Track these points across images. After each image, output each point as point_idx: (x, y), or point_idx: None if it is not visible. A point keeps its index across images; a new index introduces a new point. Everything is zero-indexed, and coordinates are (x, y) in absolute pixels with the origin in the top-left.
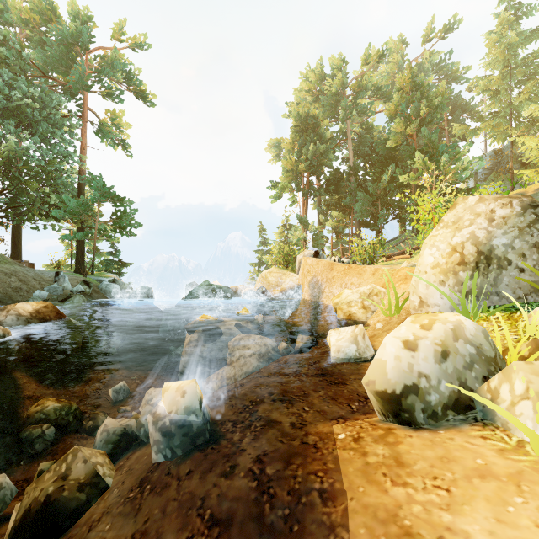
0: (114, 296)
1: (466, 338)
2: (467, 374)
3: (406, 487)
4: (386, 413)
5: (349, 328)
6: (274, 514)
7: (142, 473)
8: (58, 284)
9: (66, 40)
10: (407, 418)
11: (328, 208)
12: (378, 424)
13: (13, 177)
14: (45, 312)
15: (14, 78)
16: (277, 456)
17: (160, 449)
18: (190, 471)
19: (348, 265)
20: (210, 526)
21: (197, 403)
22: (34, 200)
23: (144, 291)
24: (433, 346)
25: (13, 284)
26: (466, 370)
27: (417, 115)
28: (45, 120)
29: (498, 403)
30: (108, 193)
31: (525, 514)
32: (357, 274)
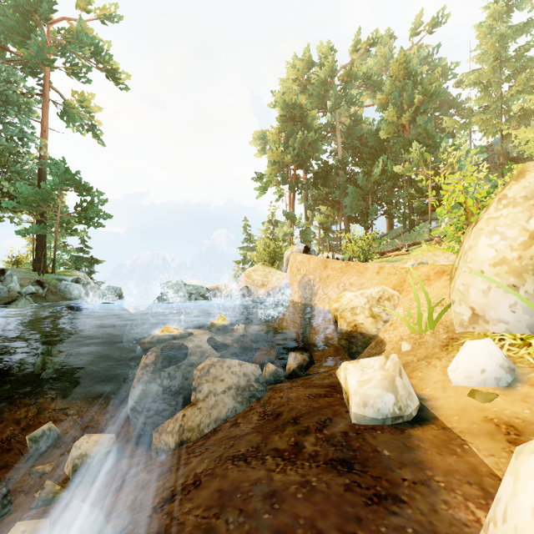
0: (75, 297)
1: None
2: None
3: None
4: None
5: (375, 361)
6: None
7: None
8: (2, 284)
9: (21, 5)
10: None
11: (316, 203)
12: None
13: None
14: None
15: None
16: None
17: None
18: None
19: (345, 262)
20: None
21: None
22: None
23: (111, 292)
24: None
25: None
26: None
27: (409, 105)
28: None
29: None
30: (72, 181)
31: None
32: (357, 272)
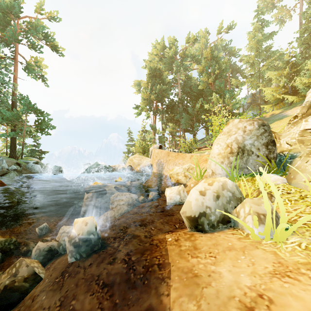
0: (37, 172)
1: (227, 189)
2: (228, 206)
3: (197, 258)
4: (191, 227)
5: (176, 187)
6: (136, 278)
7: (62, 269)
8: None
9: (3, 9)
10: (200, 228)
11: (167, 121)
12: (187, 232)
13: None
14: None
15: None
16: (137, 252)
17: (73, 255)
18: (91, 263)
19: (177, 153)
20: (102, 288)
21: (94, 228)
22: None
23: (57, 169)
24: (212, 193)
25: None
26: (227, 204)
27: (214, 73)
28: None
29: (239, 218)
30: (32, 108)
31: (244, 262)
32: (182, 158)
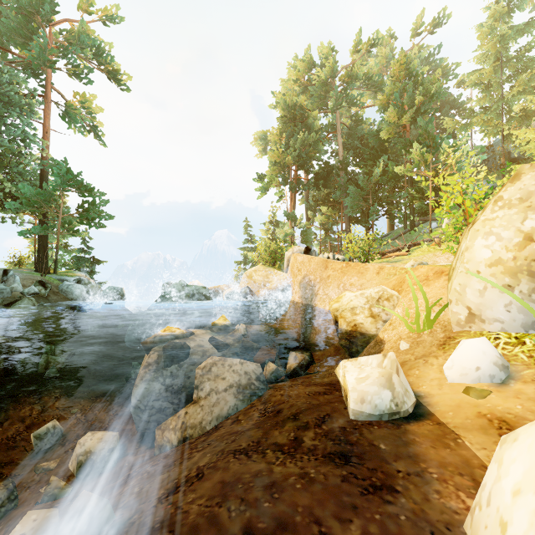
0: (77, 297)
1: None
2: None
3: None
4: None
5: (373, 359)
6: None
7: None
8: (5, 284)
9: (24, 7)
10: None
11: (317, 203)
12: None
13: None
14: None
15: None
16: None
17: None
18: None
19: (346, 263)
20: None
21: None
22: None
23: (113, 292)
24: None
25: None
26: None
27: (410, 106)
28: None
29: None
30: (74, 182)
31: None
32: (357, 273)
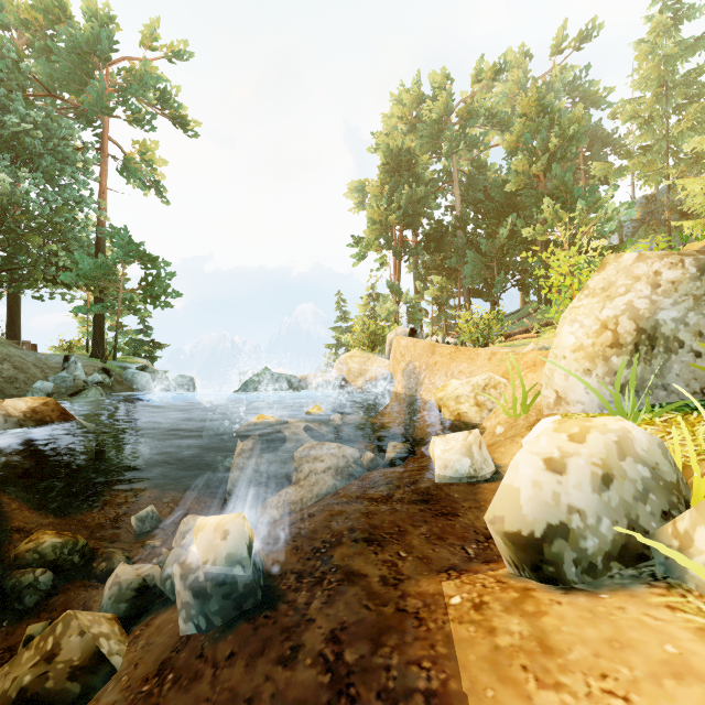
0: (143, 388)
1: (636, 454)
2: (640, 508)
3: (560, 691)
4: (521, 565)
5: (459, 435)
6: None
7: (164, 652)
8: (67, 372)
9: (80, 48)
10: (551, 574)
11: (428, 272)
12: (508, 580)
13: (8, 229)
14: (45, 412)
15: (9, 97)
16: (361, 632)
17: (191, 615)
18: (232, 653)
19: (455, 347)
20: None
21: (244, 549)
22: (37, 260)
23: (183, 382)
24: (589, 467)
25: (5, 372)
26: (638, 503)
27: (545, 150)
28: (52, 154)
29: (690, 555)
30: (135, 251)
31: None
32: (468, 359)
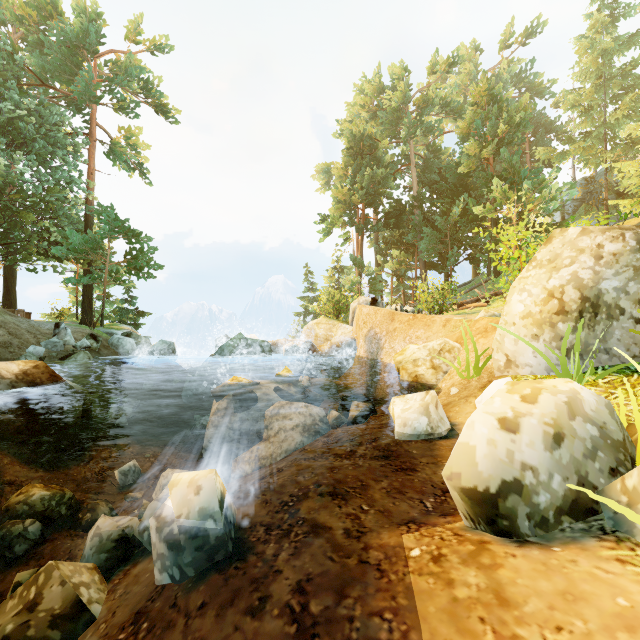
0: (127, 352)
1: (585, 414)
2: (589, 465)
3: None
4: (476, 519)
5: (417, 395)
6: None
7: (140, 601)
8: (58, 338)
9: (70, 41)
10: (506, 528)
11: (388, 246)
12: (465, 533)
13: (4, 207)
14: (35, 374)
15: (5, 86)
16: (326, 584)
17: (165, 566)
18: (204, 603)
19: (413, 315)
20: None
21: (216, 504)
22: (31, 235)
23: (164, 347)
24: (541, 427)
25: (1, 338)
26: (588, 460)
27: (494, 135)
28: (44, 139)
29: (639, 511)
30: (121, 227)
31: None
32: (424, 325)
